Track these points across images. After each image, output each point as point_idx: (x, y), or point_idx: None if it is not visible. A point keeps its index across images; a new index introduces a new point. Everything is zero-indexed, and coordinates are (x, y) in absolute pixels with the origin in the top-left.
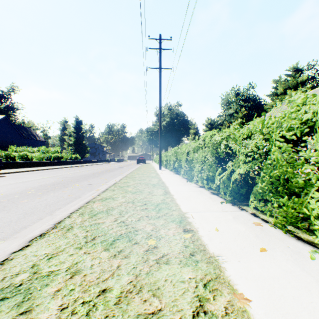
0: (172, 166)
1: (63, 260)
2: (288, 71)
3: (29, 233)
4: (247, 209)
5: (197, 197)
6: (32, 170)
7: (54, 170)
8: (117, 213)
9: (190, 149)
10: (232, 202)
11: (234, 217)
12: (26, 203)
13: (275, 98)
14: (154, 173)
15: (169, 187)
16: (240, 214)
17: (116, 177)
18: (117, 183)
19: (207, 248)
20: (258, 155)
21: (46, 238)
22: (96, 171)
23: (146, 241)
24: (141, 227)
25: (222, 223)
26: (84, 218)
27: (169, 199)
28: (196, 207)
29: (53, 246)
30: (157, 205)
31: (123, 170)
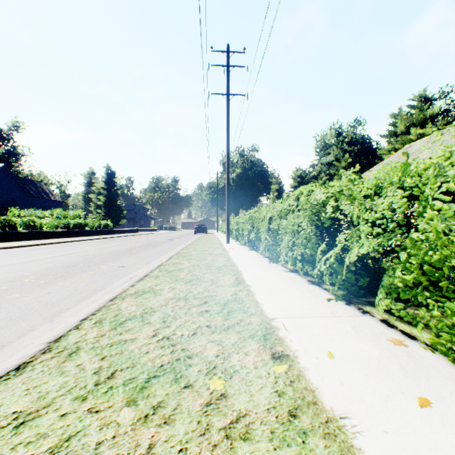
0: (246, 238)
1: (44, 430)
2: (412, 100)
3: (5, 358)
4: (373, 311)
5: (288, 289)
6: (40, 244)
7: (72, 244)
8: (159, 319)
9: (274, 213)
10: (344, 299)
11: (354, 327)
12: (15, 300)
13: (394, 139)
14: (219, 248)
15: (243, 271)
16: (364, 322)
17: (163, 254)
18: (164, 265)
19: (319, 399)
20: (395, 223)
21: (26, 373)
22: (135, 245)
23: (207, 381)
24: (198, 348)
25: (336, 340)
26: (102, 329)
27: (243, 292)
28: (288, 307)
29: (33, 394)
30: (224, 303)
31: (175, 243)
